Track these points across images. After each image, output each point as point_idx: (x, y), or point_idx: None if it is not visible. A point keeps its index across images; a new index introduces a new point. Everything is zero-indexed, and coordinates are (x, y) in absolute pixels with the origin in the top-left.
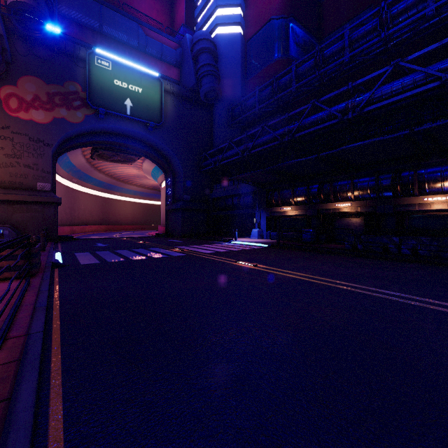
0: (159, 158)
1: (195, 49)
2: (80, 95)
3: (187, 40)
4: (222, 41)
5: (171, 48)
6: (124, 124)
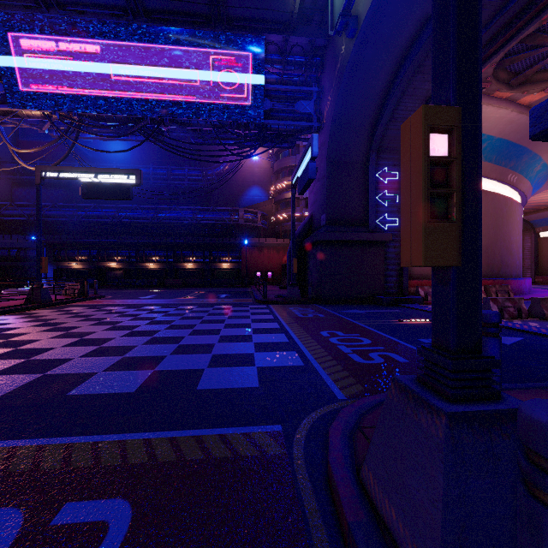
0: None
1: None
2: None
3: None
4: None
5: None
6: None
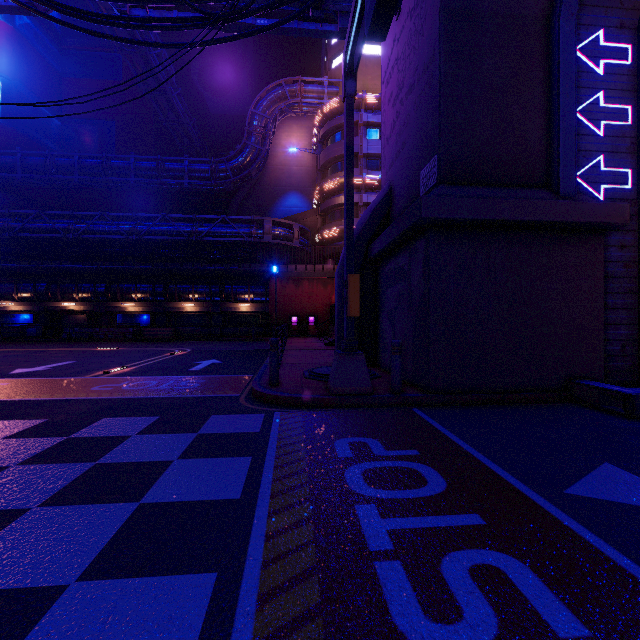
0: None
1: None
2: None
3: None
4: None
5: None
6: None
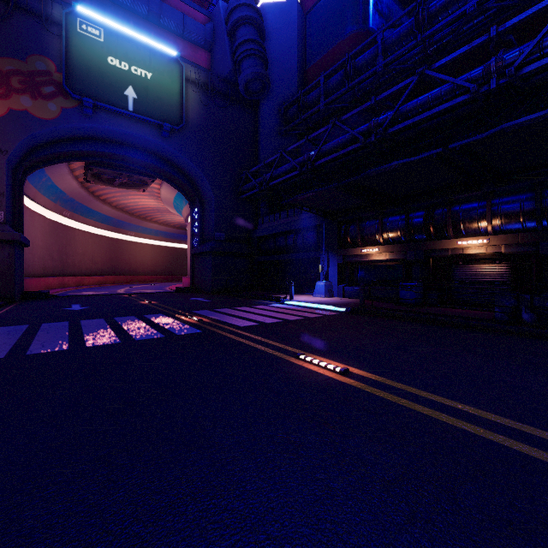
0: (180, 179)
1: (232, 19)
2: (54, 77)
3: (220, 10)
4: (270, 13)
5: (198, 22)
6: (124, 125)
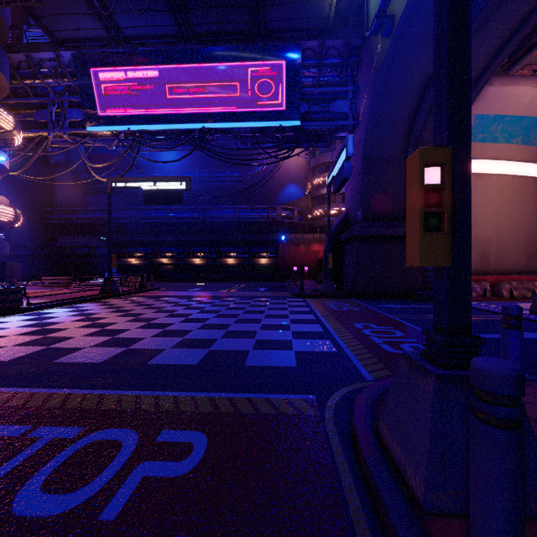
0: None
1: None
2: None
3: None
4: None
5: None
6: None
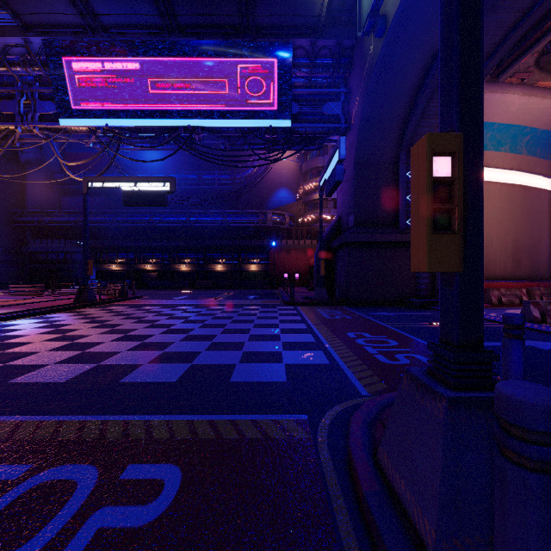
0: None
1: None
2: None
3: None
4: None
5: None
6: None
